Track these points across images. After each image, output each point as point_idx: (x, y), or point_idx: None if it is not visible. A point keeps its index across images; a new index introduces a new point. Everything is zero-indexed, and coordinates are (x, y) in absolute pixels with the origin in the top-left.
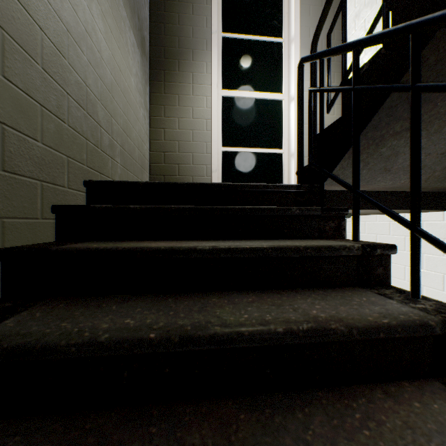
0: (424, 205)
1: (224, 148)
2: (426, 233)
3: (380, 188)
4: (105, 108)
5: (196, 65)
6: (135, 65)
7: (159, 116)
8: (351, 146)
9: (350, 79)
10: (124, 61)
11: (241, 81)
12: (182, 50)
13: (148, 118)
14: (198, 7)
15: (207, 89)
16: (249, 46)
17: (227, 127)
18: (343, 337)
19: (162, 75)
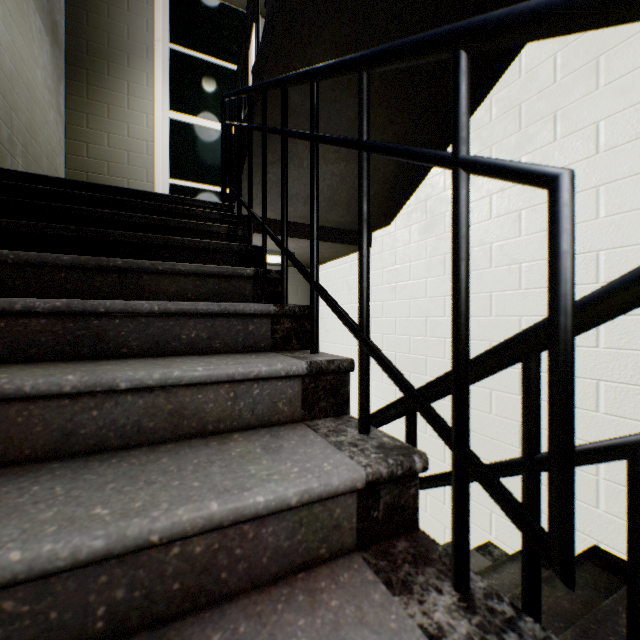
0: (336, 239)
1: (172, 180)
2: (251, 210)
3: (295, 218)
4: (4, 98)
5: (133, 74)
6: (43, 55)
7: (81, 125)
8: (244, 169)
9: (243, 118)
10: (28, 50)
11: (194, 106)
12: (113, 51)
13: (62, 125)
14: (137, 4)
15: (148, 106)
16: (205, 67)
17: (176, 156)
18: (180, 243)
19: (84, 75)
